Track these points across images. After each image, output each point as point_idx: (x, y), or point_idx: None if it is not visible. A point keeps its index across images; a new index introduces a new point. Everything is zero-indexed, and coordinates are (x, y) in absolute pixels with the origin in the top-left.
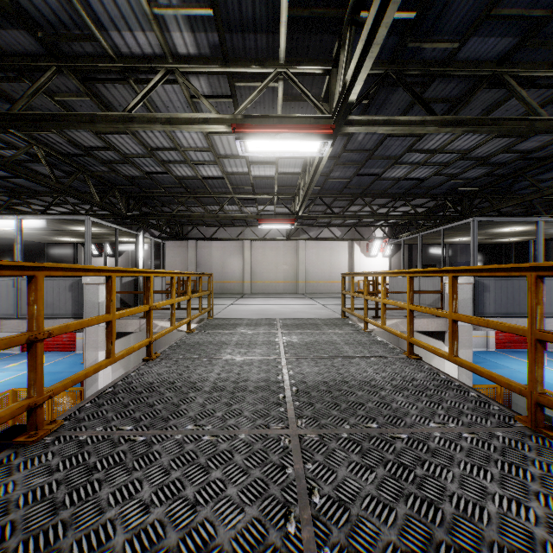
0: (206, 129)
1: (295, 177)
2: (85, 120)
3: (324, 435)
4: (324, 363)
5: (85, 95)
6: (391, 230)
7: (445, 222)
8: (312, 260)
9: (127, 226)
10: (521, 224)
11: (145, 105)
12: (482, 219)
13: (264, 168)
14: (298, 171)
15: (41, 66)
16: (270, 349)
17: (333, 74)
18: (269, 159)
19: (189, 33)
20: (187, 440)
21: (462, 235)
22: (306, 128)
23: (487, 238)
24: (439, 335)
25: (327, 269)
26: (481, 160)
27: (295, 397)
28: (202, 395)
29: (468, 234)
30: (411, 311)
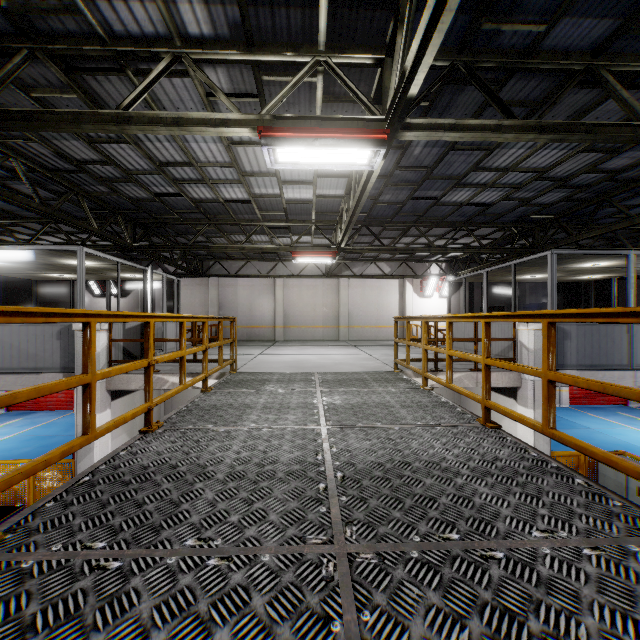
0: (225, 133)
1: (337, 201)
2: (67, 119)
3: (385, 554)
4: (377, 434)
5: (71, 91)
6: (449, 266)
7: (513, 256)
8: (356, 301)
9: (136, 260)
10: (607, 258)
11: (149, 106)
12: (562, 251)
13: (300, 190)
14: (341, 193)
15: (10, 48)
16: (306, 415)
17: (386, 65)
18: (305, 178)
19: (202, 6)
20: (183, 566)
21: (535, 271)
22: (352, 132)
23: (564, 276)
24: (510, 392)
25: (373, 311)
26: (561, 181)
27: (340, 488)
28: (213, 486)
29: (543, 270)
30: (487, 366)
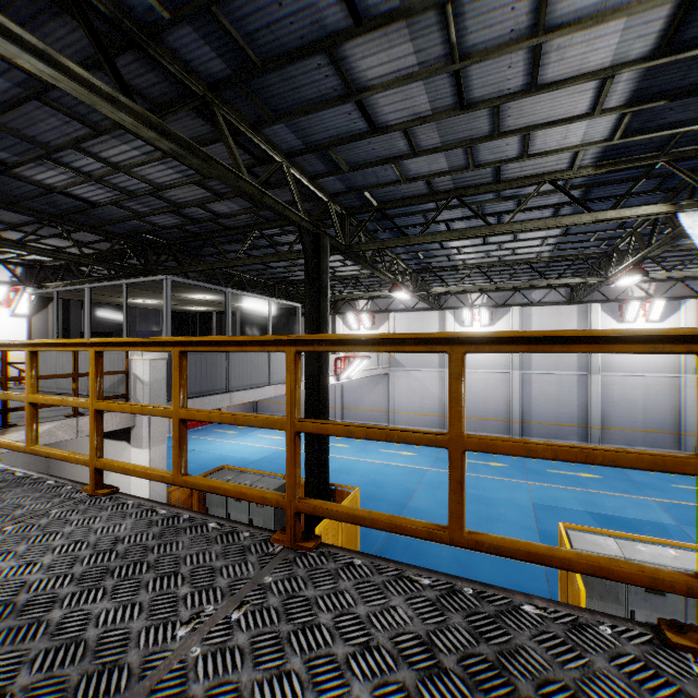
0: None
1: None
2: None
3: None
4: None
5: None
6: (31, 272)
7: (124, 276)
8: None
9: None
10: (213, 292)
11: None
12: (177, 278)
13: None
14: None
15: None
16: None
17: None
18: None
19: None
20: None
21: (149, 296)
22: None
23: (176, 304)
24: (122, 434)
25: None
26: (175, 206)
27: None
28: None
29: (156, 296)
30: (100, 412)
